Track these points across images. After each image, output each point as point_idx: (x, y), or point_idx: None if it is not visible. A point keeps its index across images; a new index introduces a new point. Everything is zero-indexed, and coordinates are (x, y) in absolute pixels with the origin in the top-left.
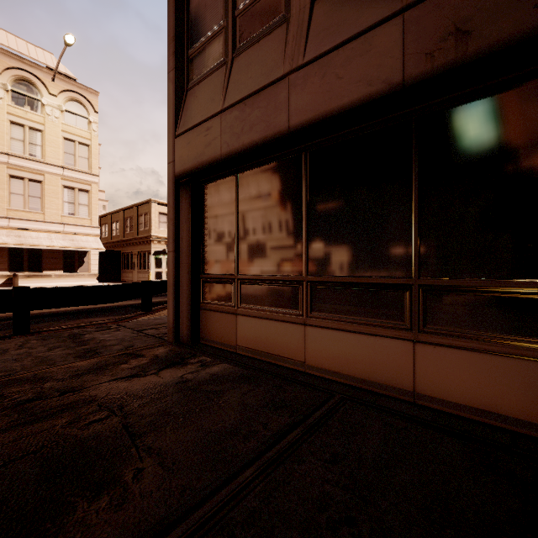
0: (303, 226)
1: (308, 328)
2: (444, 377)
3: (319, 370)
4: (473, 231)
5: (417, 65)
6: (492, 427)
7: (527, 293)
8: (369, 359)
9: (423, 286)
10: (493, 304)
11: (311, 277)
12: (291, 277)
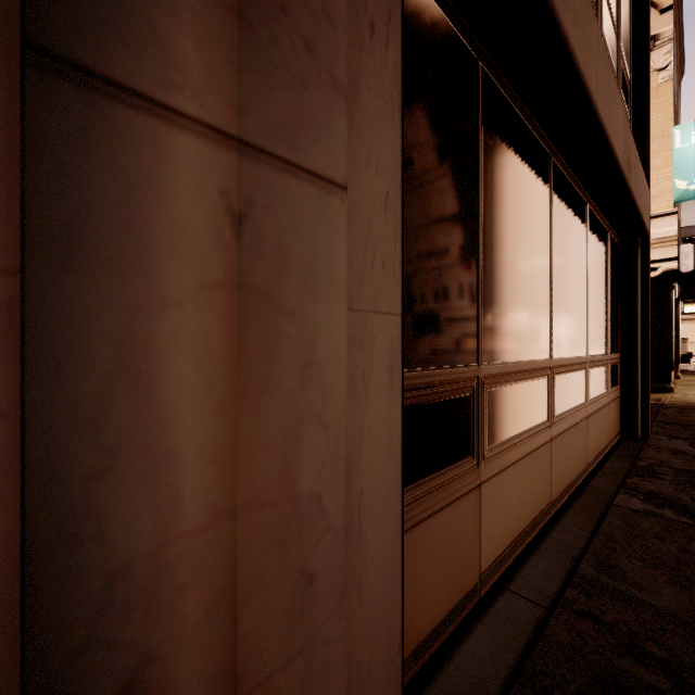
0: None
1: None
2: None
3: None
4: None
5: None
6: None
7: None
8: None
9: None
10: None
11: None
12: None
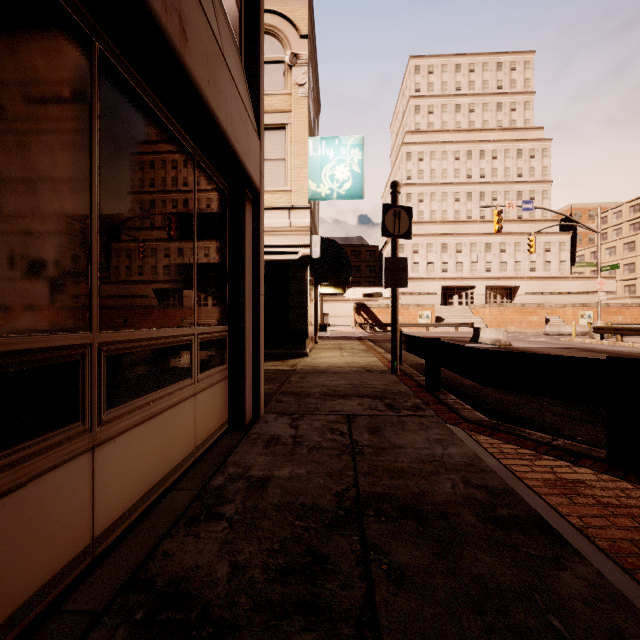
0: None
1: None
2: None
3: None
4: None
5: None
6: None
7: None
8: None
9: None
10: None
11: None
12: None
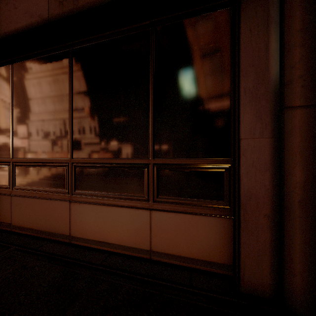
0: (10, 120)
1: (13, 197)
2: (84, 223)
3: (19, 228)
4: (97, 127)
5: (55, 9)
6: (102, 252)
7: (119, 166)
8: (47, 216)
9: (74, 163)
10: (105, 174)
11: (15, 159)
12: (3, 159)
